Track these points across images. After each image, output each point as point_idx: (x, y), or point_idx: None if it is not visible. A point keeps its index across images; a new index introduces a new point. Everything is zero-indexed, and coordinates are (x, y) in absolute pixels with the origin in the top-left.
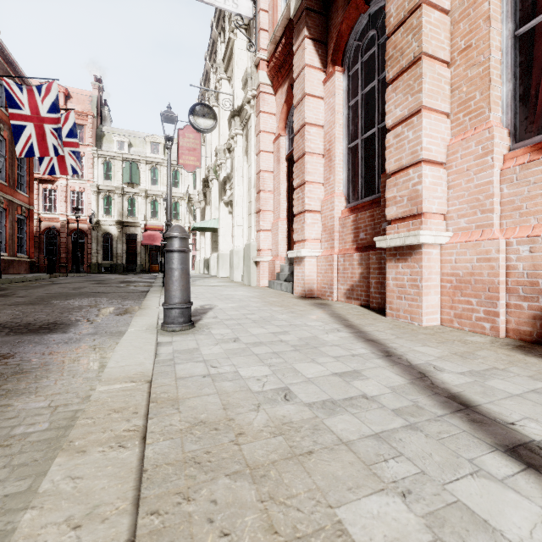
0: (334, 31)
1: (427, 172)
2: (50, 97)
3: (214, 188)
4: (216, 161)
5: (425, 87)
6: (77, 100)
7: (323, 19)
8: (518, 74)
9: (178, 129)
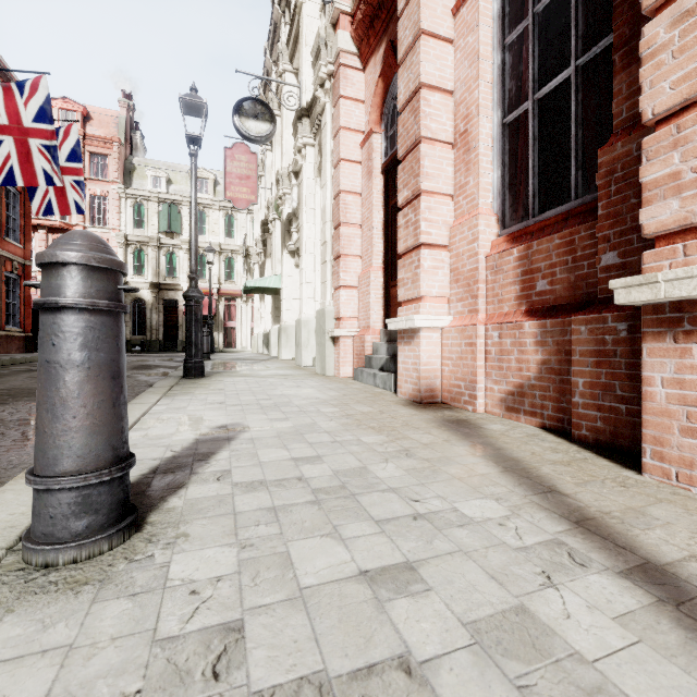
0: None
1: None
2: (37, 99)
3: (276, 232)
4: (277, 191)
5: None
6: (99, 122)
7: None
8: None
9: (224, 149)
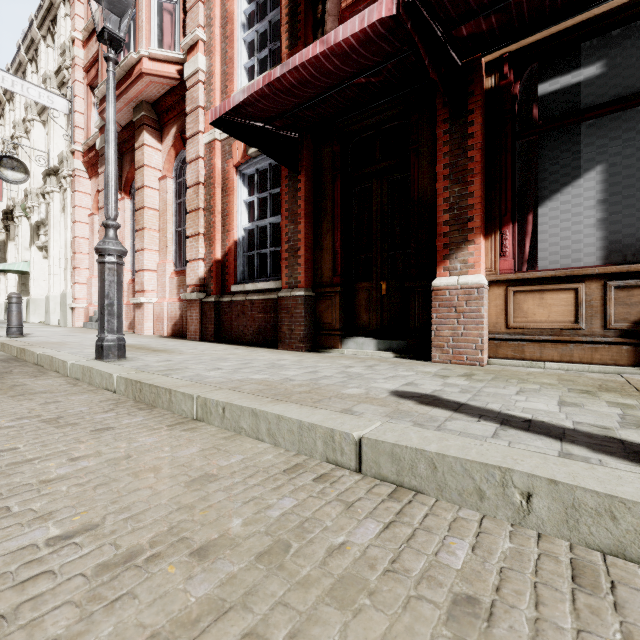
0: (126, 173)
1: (146, 274)
2: None
3: (23, 226)
4: (26, 202)
5: (145, 241)
6: None
7: (120, 161)
8: (178, 244)
9: None
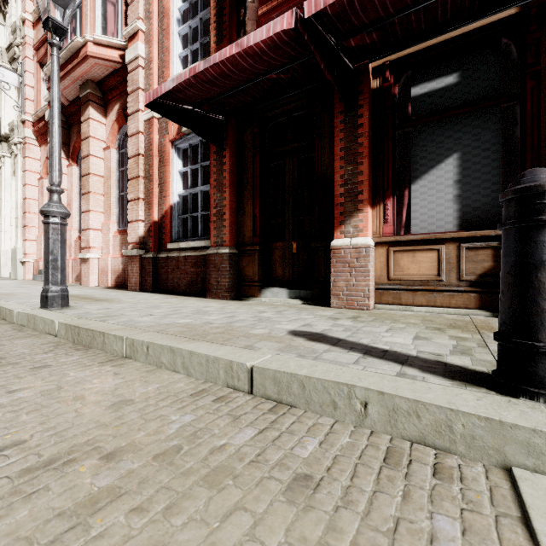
0: (73, 143)
1: (92, 233)
2: None
3: None
4: None
5: (91, 203)
6: None
7: (67, 132)
8: (121, 207)
9: None
